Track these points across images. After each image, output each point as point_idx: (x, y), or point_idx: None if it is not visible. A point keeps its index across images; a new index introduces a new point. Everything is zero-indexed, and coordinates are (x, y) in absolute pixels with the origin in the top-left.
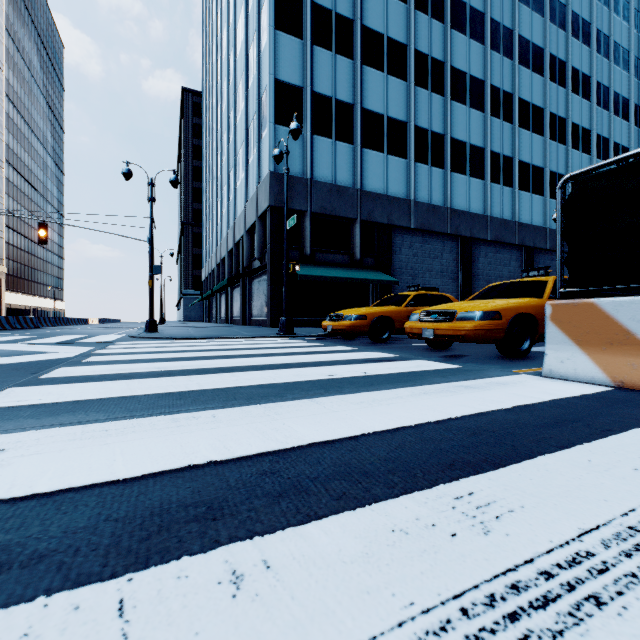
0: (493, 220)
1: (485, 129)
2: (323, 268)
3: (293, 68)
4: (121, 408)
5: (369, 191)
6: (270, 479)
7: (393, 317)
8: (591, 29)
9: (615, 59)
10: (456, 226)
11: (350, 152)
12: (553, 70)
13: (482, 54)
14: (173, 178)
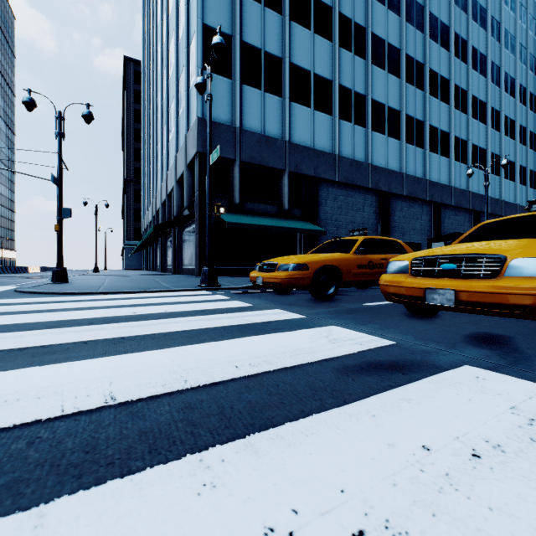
0: (408, 177)
1: (401, 94)
2: (252, 217)
3: (222, 15)
4: None
5: (297, 144)
6: None
7: (340, 266)
8: (486, 15)
9: (505, 43)
10: (376, 181)
11: (279, 104)
12: (457, 47)
13: (398, 25)
14: (86, 112)
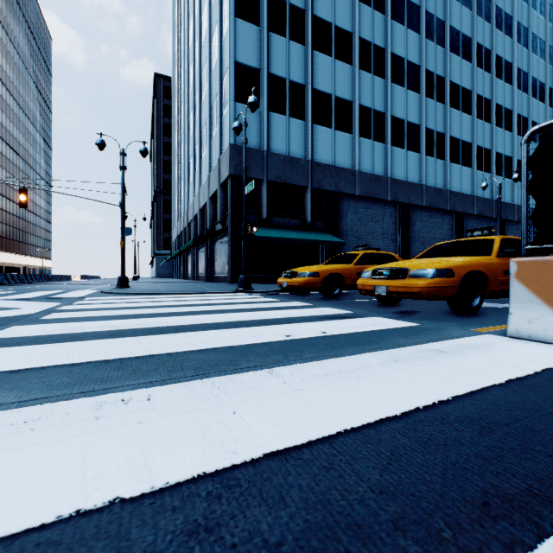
0: (428, 188)
1: (421, 108)
2: (278, 230)
3: (251, 52)
4: (43, 384)
5: (319, 162)
6: (202, 550)
7: (343, 274)
8: (512, 22)
9: (533, 48)
10: (395, 194)
11: (302, 127)
12: (480, 57)
13: (418, 42)
14: (143, 148)
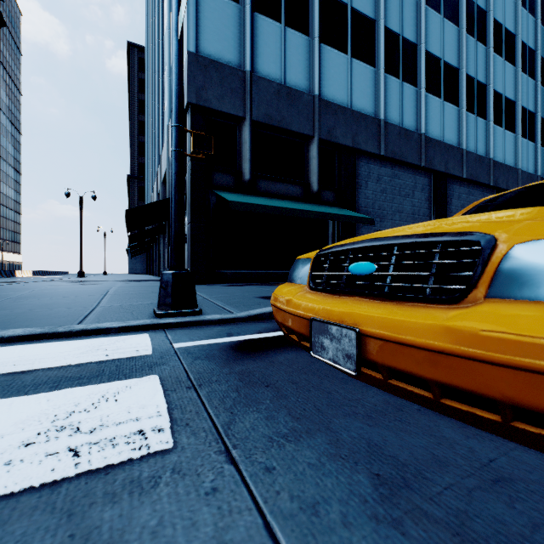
0: (468, 155)
1: (459, 46)
2: (268, 199)
3: None
4: None
5: (329, 101)
6: None
7: None
8: None
9: None
10: (430, 158)
11: (305, 45)
12: None
13: None
14: None
